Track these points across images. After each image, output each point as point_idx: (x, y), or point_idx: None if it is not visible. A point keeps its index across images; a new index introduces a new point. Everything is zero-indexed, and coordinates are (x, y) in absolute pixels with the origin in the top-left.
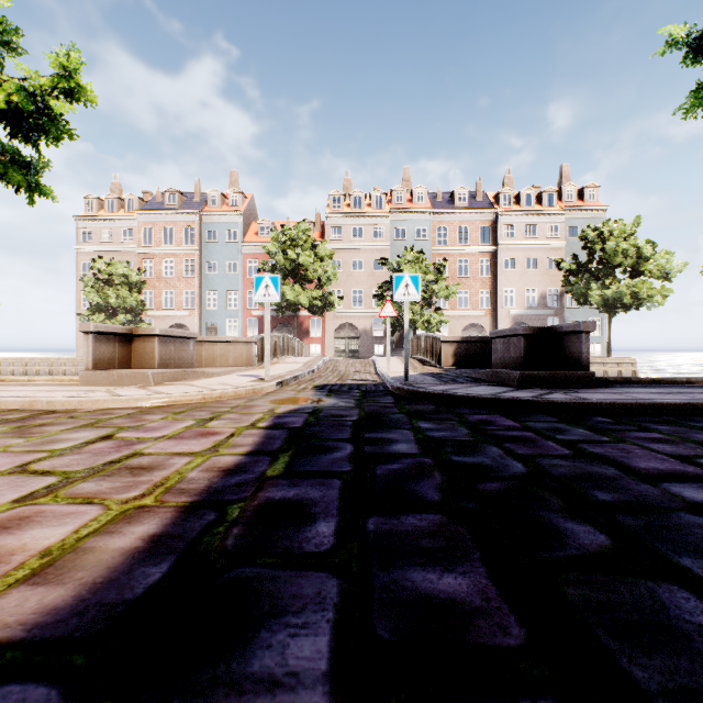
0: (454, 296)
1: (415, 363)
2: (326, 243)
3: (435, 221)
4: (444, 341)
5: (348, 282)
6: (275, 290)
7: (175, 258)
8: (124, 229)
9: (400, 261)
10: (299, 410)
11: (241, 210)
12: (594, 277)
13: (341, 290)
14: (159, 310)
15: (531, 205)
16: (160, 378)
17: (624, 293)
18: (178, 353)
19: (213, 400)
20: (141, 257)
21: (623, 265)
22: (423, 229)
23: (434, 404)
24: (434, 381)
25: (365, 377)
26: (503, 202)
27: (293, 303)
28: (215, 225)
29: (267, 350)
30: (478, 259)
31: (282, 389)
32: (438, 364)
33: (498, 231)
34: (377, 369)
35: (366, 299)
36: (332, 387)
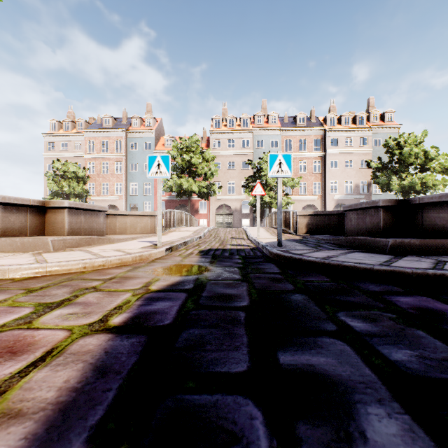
0: (297, 185)
1: (276, 231)
2: (210, 150)
3: (283, 135)
4: (299, 214)
5: (225, 177)
6: (165, 168)
7: (109, 161)
8: (76, 141)
9: (260, 162)
10: (178, 285)
11: (153, 129)
12: (393, 172)
13: (220, 182)
14: (99, 196)
15: (348, 125)
16: (62, 244)
17: (416, 183)
18: (88, 223)
19: (95, 268)
20: (86, 160)
21: (414, 164)
22: (275, 141)
23: (326, 276)
24: (305, 247)
25: (241, 242)
26: (330, 123)
27: (188, 190)
28: (136, 139)
29: (159, 220)
30: (312, 161)
31: (171, 254)
32: (294, 232)
33: (326, 142)
34: (248, 236)
35: (237, 188)
36: (215, 252)
